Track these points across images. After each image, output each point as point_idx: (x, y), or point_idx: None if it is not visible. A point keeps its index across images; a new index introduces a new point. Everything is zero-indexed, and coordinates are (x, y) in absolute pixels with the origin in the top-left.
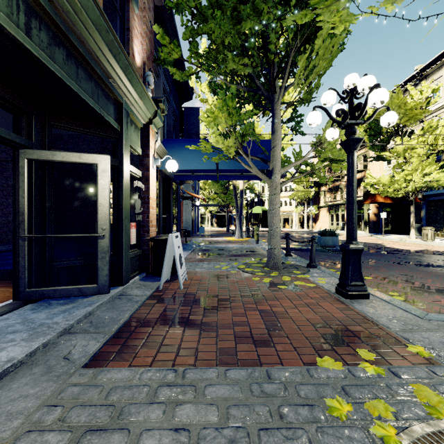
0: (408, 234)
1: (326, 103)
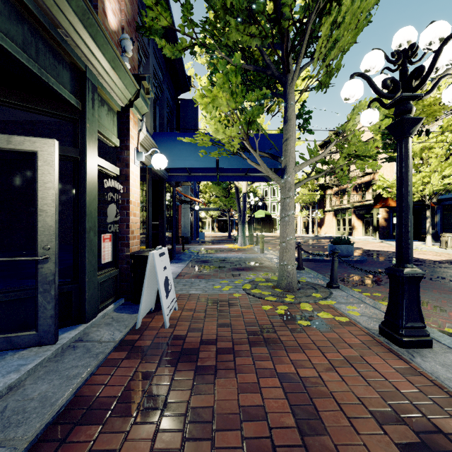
0: (421, 241)
1: (369, 68)
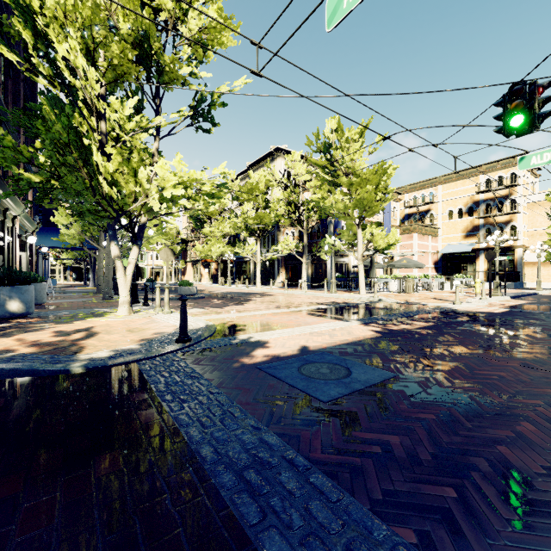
0: None
1: None
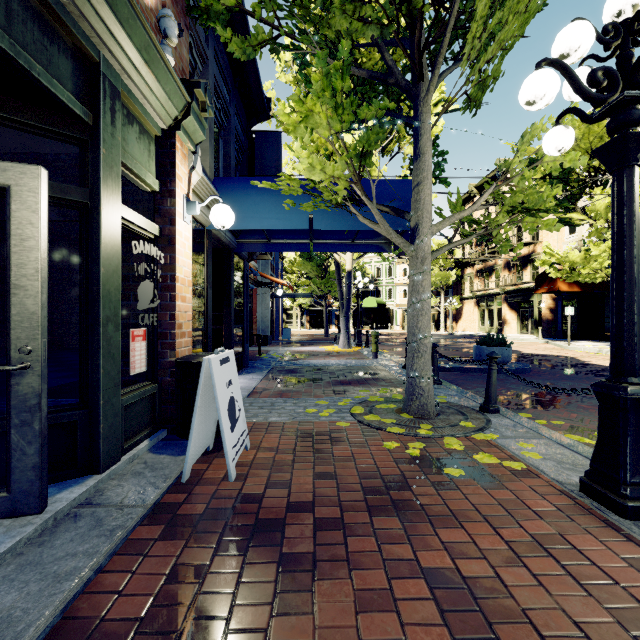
0: (604, 341)
1: (569, 51)
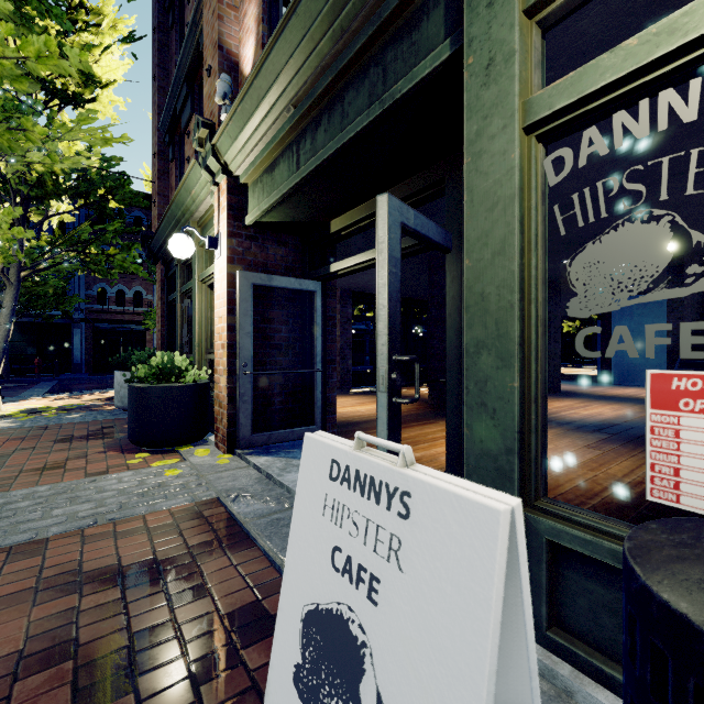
0: None
1: None
